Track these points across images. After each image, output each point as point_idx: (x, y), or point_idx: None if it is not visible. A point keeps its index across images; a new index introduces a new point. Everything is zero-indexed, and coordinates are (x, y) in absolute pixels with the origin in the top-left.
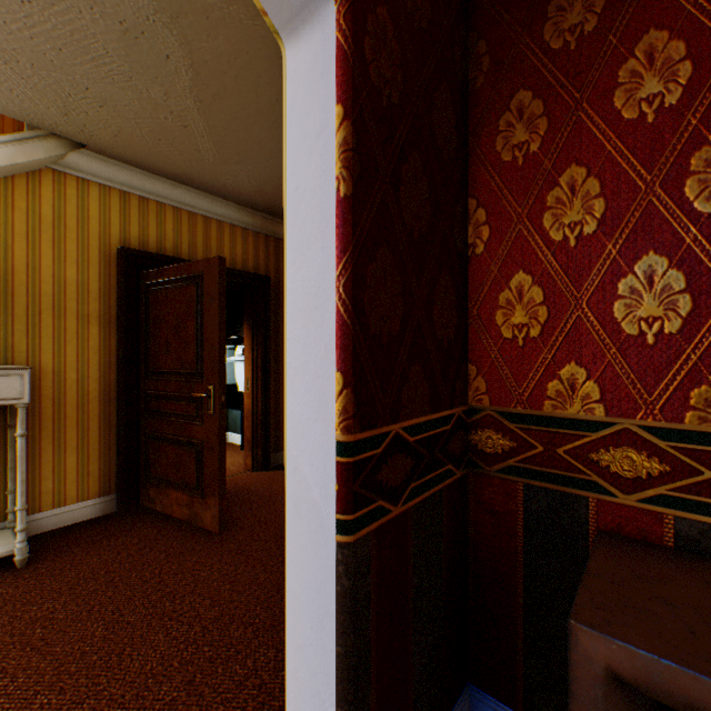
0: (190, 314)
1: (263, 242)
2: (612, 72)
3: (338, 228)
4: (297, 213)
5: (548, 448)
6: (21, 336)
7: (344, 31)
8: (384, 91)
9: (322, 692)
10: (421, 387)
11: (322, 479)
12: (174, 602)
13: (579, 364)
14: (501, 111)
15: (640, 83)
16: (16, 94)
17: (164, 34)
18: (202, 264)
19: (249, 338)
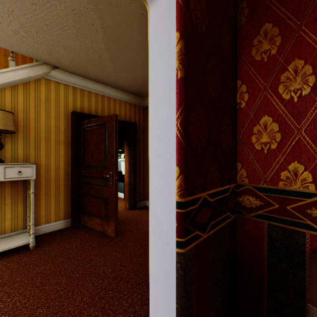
0: (102, 140)
1: (133, 108)
2: None
3: (176, 94)
4: (155, 88)
5: (281, 206)
6: (32, 150)
7: None
8: (199, 25)
9: None
10: (215, 174)
11: (168, 220)
12: (96, 269)
13: (299, 163)
14: (255, 35)
15: None
16: (30, 46)
17: (91, 14)
18: (107, 118)
19: (127, 150)
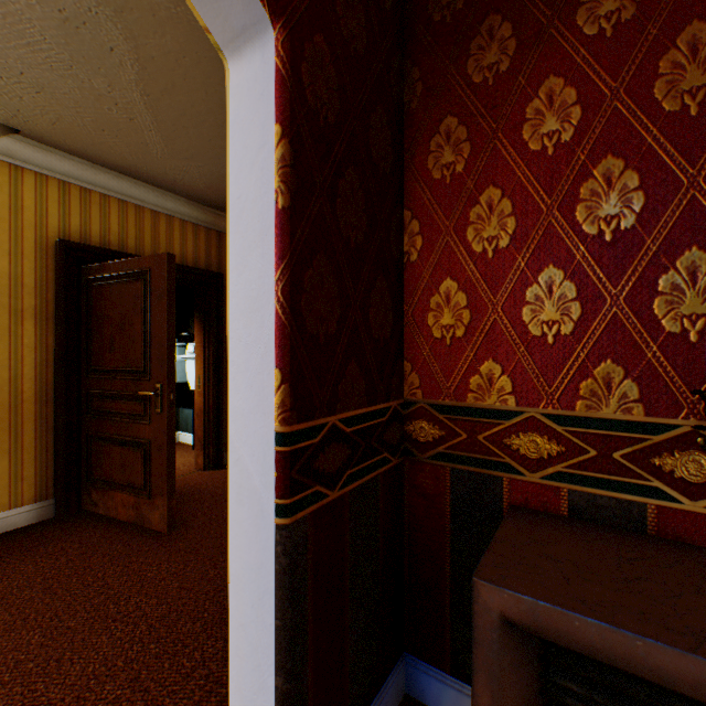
0: (137, 311)
1: (216, 239)
2: (521, 109)
3: (277, 237)
4: (239, 221)
5: (471, 435)
6: None
7: (283, 57)
8: (322, 112)
9: (263, 664)
10: (358, 382)
11: (263, 467)
12: (119, 604)
13: (495, 361)
14: (432, 133)
15: (543, 121)
16: None
17: (108, 27)
18: (150, 260)
19: (201, 335)
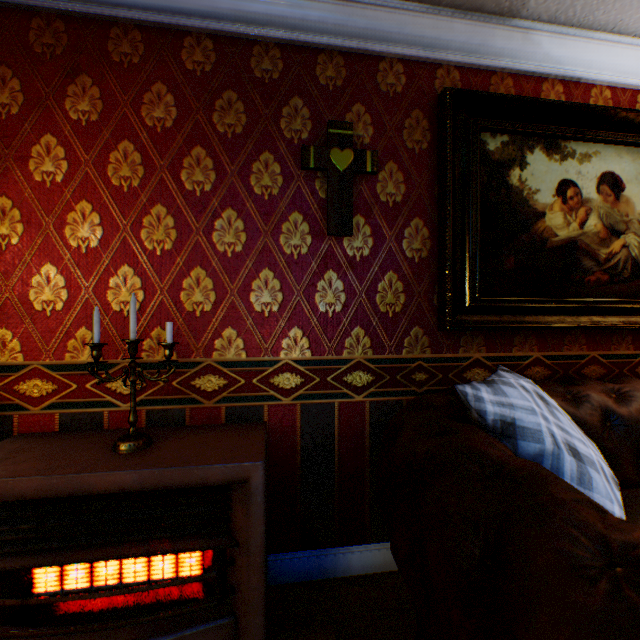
0: None
1: None
2: (30, 147)
3: None
4: None
5: None
6: None
7: None
8: None
9: None
10: None
11: None
12: None
13: (10, 329)
14: None
15: (45, 162)
16: None
17: None
18: None
19: None
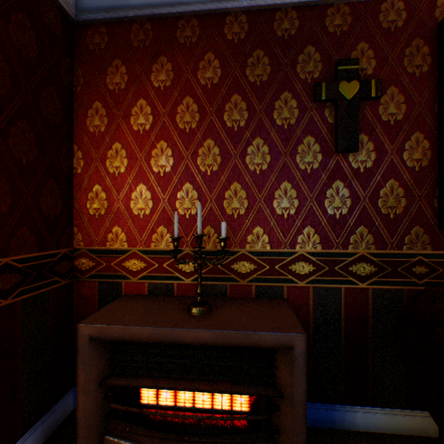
0: None
1: None
2: (131, 109)
3: None
4: None
5: (108, 263)
6: None
7: None
8: None
9: None
10: (31, 239)
11: None
12: None
13: (120, 227)
14: (90, 107)
15: (139, 117)
16: None
17: None
18: None
19: None
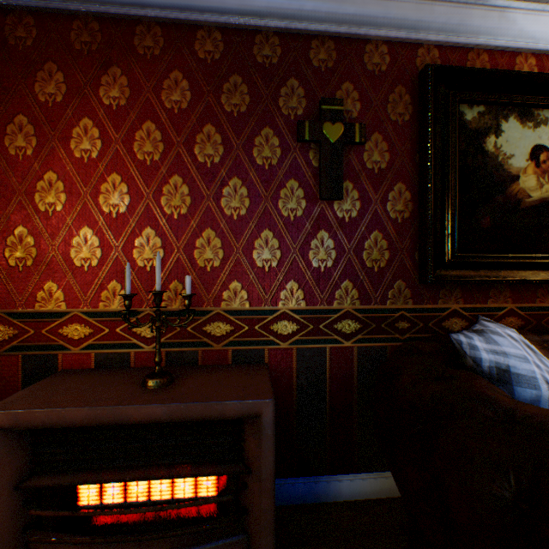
0: None
1: None
2: (71, 129)
3: None
4: None
5: (38, 331)
6: None
7: None
8: None
9: None
10: None
11: None
12: None
13: (55, 282)
14: (9, 121)
15: (83, 141)
16: None
17: None
18: None
19: None
